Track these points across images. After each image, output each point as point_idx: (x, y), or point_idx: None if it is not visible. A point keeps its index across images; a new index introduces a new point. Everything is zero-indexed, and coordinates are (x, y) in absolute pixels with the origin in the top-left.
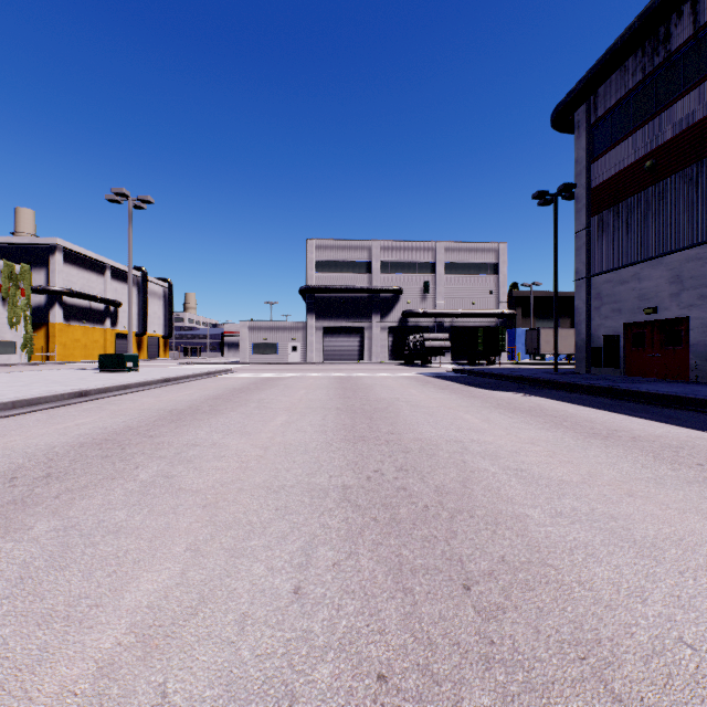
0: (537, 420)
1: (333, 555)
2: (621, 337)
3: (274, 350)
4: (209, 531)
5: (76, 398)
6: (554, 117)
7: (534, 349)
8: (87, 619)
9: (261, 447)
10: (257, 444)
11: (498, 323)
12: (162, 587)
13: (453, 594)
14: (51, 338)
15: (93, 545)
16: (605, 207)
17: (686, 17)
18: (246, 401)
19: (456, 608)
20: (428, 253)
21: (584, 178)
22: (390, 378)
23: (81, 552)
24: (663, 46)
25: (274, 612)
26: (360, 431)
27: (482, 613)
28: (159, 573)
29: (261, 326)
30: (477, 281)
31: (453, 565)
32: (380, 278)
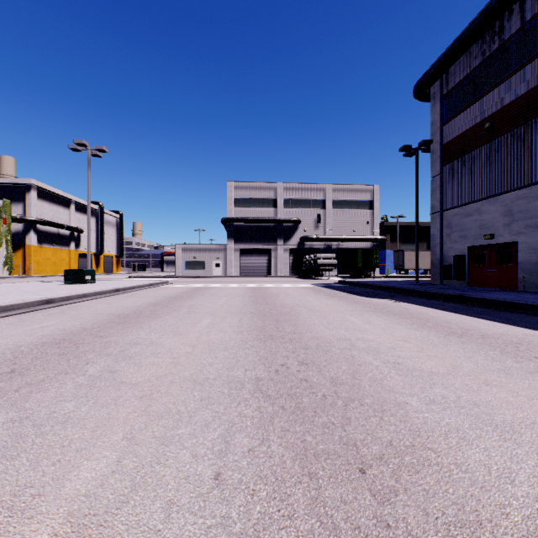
0: (406, 321)
1: (248, 441)
2: (466, 257)
3: (202, 266)
4: (143, 421)
5: (44, 305)
6: (415, 89)
7: (399, 266)
8: (29, 509)
9: (190, 345)
10: (187, 343)
11: (373, 246)
12: (100, 475)
13: (351, 478)
14: (27, 257)
15: (42, 435)
16: (455, 158)
17: (516, 14)
18: (179, 307)
19: (355, 491)
20: (319, 192)
21: (439, 136)
22: (291, 288)
23: (31, 442)
24: (498, 36)
25: (197, 499)
26: (269, 331)
27: (377, 496)
28: (98, 462)
29: (192, 248)
30: (357, 214)
31: (349, 449)
32: (283, 212)
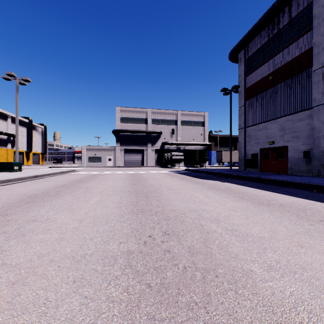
0: (231, 195)
1: None
2: (259, 154)
3: (99, 160)
4: (2, 319)
5: None
6: (230, 55)
7: (219, 160)
8: None
9: (78, 220)
10: (76, 218)
11: (204, 148)
12: None
13: None
14: None
15: None
16: (252, 96)
17: (286, 13)
18: (79, 188)
19: None
20: (173, 115)
21: (243, 83)
22: (156, 174)
23: None
24: (276, 26)
25: None
26: (141, 205)
27: None
28: None
29: (93, 148)
30: (195, 129)
31: None
32: (151, 127)
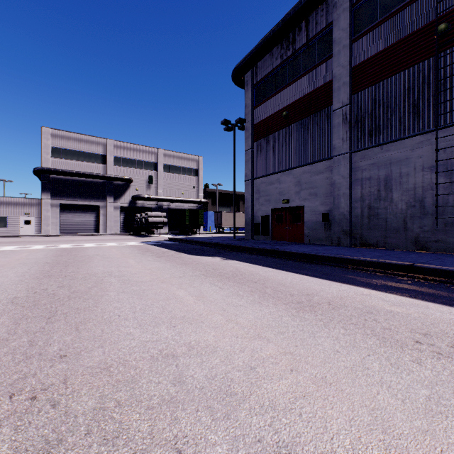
0: (244, 289)
1: None
2: (270, 217)
3: (3, 224)
4: None
5: None
6: (234, 73)
7: (219, 224)
8: None
9: None
10: None
11: (198, 207)
12: None
13: None
14: None
15: None
16: (262, 136)
17: (303, 31)
18: None
19: None
20: (152, 155)
21: (251, 117)
22: (115, 247)
23: None
24: (292, 46)
25: None
26: None
27: None
28: None
29: None
30: (185, 179)
31: None
32: (114, 169)
